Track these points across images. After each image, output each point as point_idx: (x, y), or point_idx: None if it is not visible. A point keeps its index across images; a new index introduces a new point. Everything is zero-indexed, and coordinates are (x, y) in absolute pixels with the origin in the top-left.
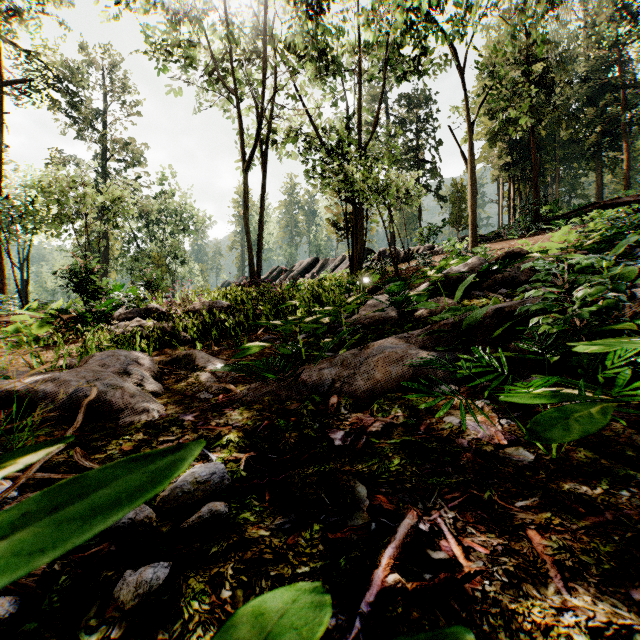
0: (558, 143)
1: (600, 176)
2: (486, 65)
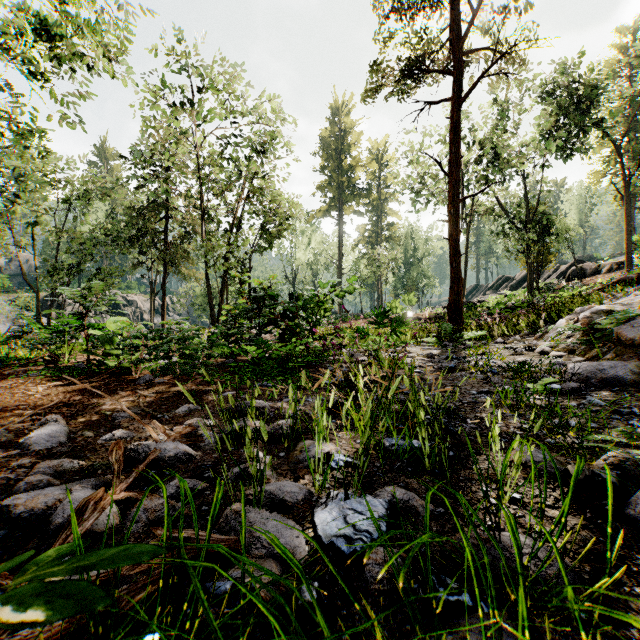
0: None
1: None
2: None
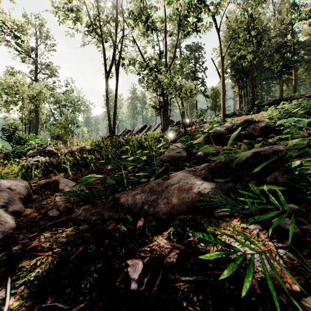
0: (262, 70)
1: (281, 87)
2: (229, 30)
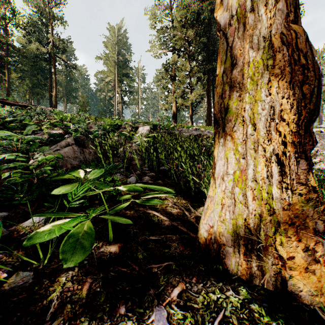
0: None
1: None
2: None
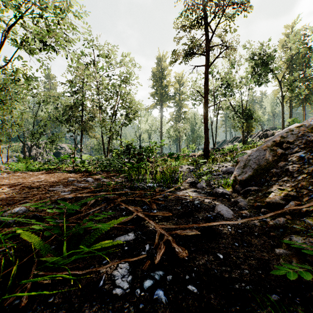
0: None
1: None
2: None
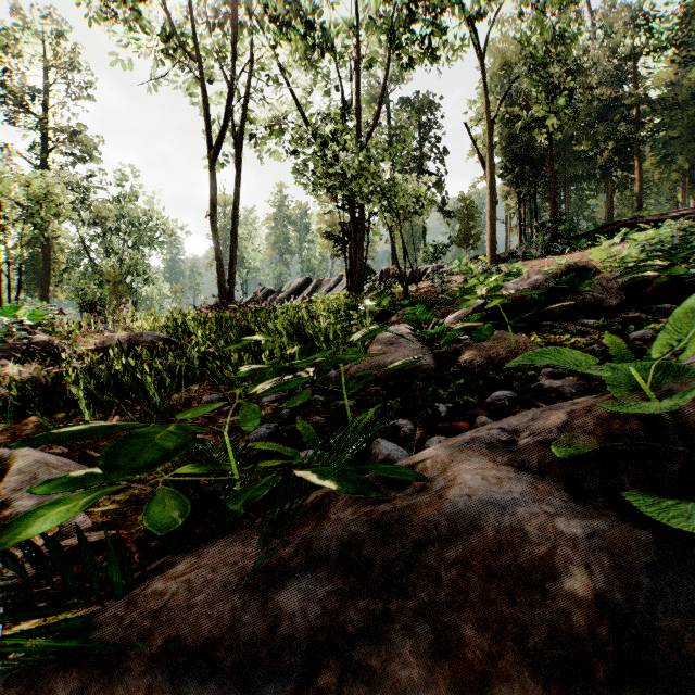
0: (568, 161)
1: (611, 197)
2: (500, 63)
